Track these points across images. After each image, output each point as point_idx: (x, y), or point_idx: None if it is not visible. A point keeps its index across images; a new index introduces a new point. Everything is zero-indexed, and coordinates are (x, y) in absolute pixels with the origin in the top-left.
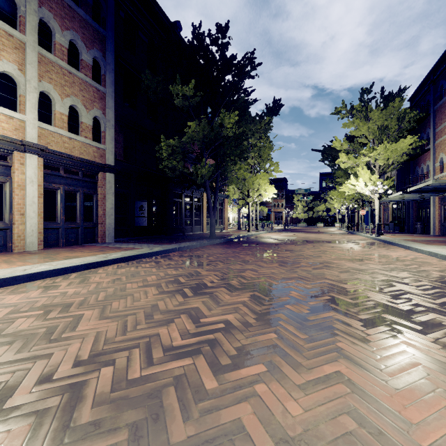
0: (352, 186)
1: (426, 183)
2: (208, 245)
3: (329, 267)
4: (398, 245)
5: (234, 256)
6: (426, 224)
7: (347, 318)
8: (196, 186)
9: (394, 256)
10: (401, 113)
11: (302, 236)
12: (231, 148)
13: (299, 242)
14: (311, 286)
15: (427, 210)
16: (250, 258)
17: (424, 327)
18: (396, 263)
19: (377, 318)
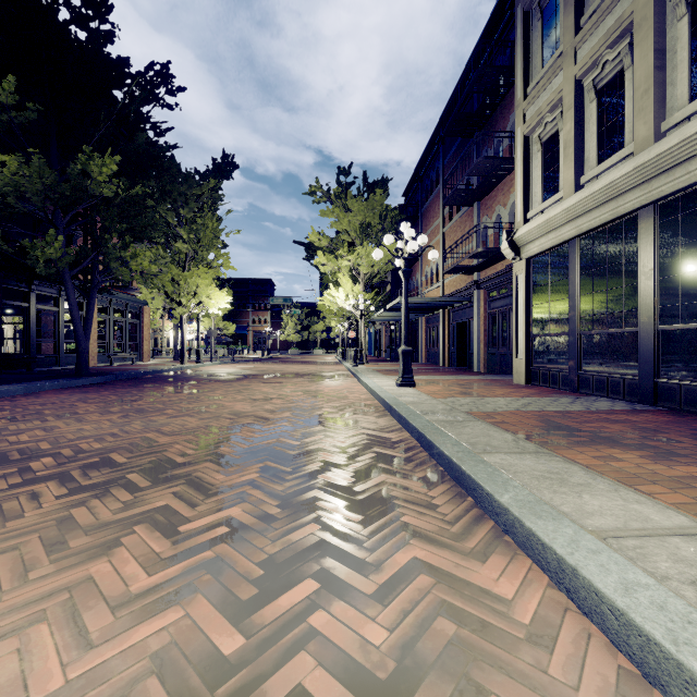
0: (332, 298)
1: (397, 300)
2: (52, 389)
3: (200, 413)
4: (356, 377)
5: (63, 407)
6: (417, 350)
7: (59, 487)
8: (43, 279)
9: (323, 392)
10: (384, 209)
11: (262, 368)
12: (111, 217)
13: (237, 378)
14: (106, 444)
15: (418, 332)
16: (89, 409)
17: (157, 483)
18: (308, 400)
19: (113, 480)
